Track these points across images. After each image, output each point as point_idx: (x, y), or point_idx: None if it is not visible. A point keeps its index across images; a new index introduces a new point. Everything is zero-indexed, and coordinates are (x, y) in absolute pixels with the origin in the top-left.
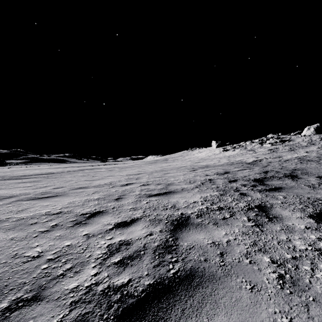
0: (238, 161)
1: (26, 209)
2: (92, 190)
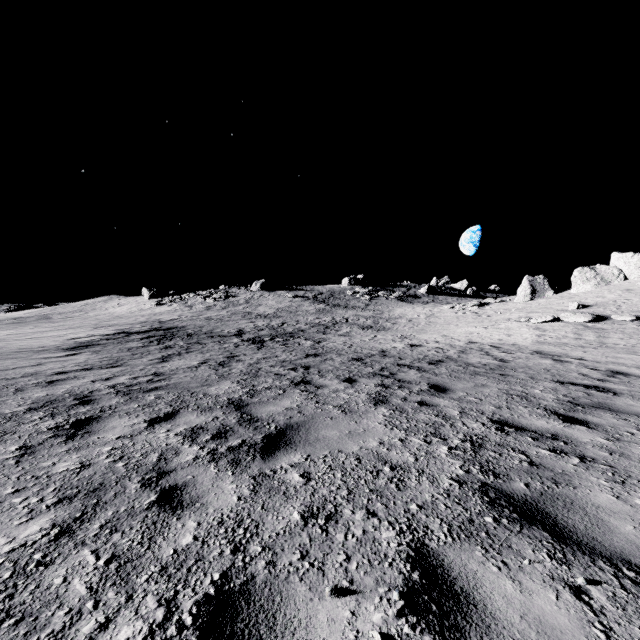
0: (157, 319)
1: None
2: None
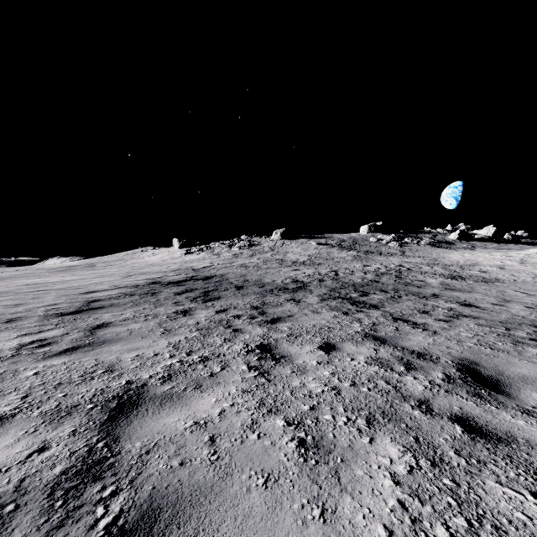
0: (189, 267)
1: None
2: None
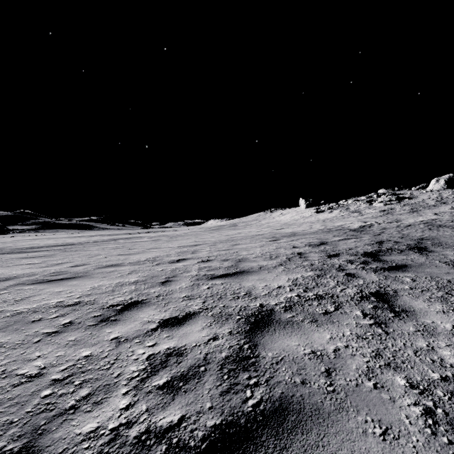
0: (338, 227)
1: (28, 297)
2: (128, 269)
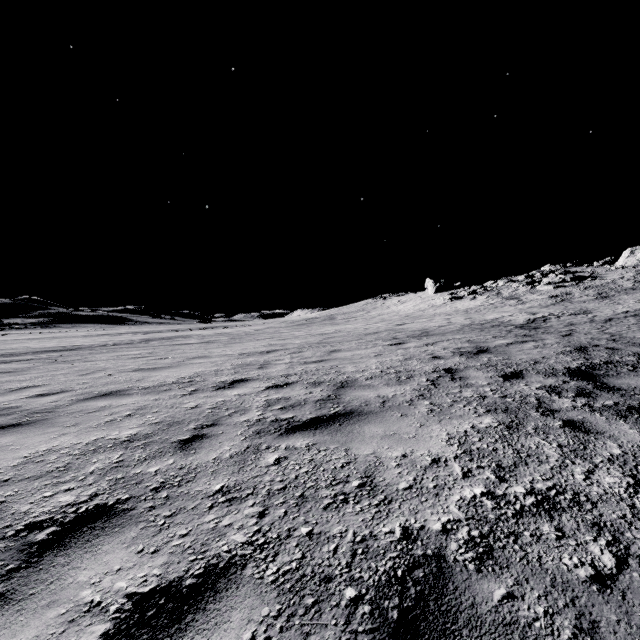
0: (493, 321)
1: None
2: (133, 403)
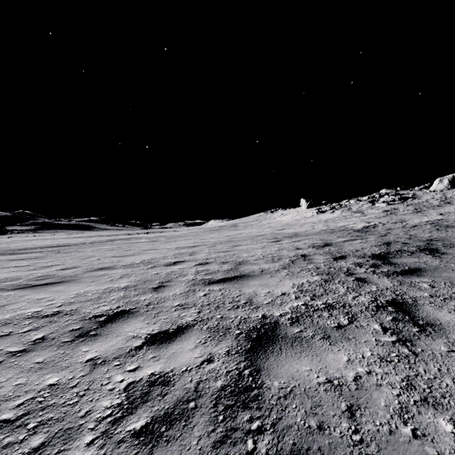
0: (341, 227)
1: (4, 305)
2: (120, 272)
